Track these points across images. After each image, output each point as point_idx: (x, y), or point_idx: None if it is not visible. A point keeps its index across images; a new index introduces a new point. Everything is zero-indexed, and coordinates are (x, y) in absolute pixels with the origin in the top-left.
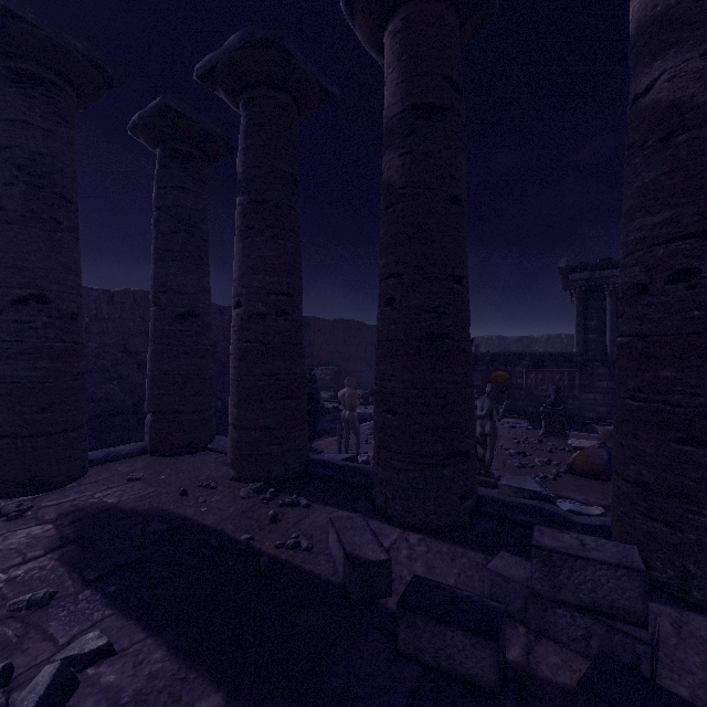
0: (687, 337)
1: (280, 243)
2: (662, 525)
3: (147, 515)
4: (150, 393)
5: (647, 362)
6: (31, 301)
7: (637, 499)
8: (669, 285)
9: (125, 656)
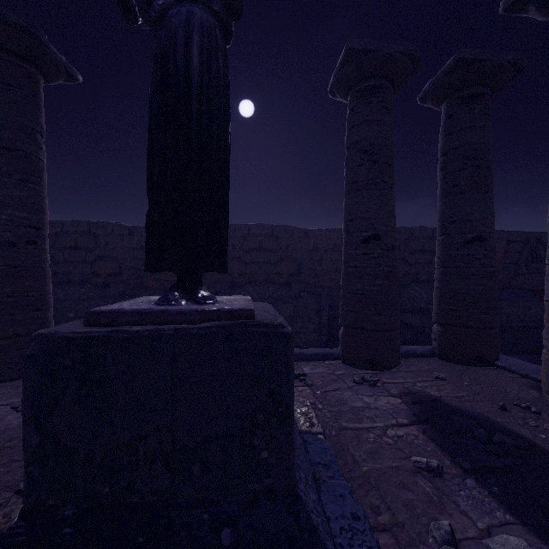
0: None
1: None
2: None
3: (477, 419)
4: (439, 308)
5: None
6: (370, 239)
7: None
8: None
9: None
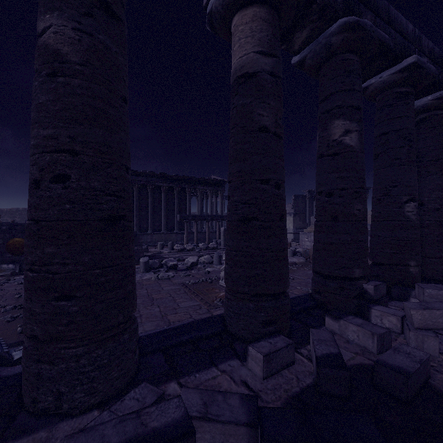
0: (62, 223)
1: None
2: (47, 364)
3: None
4: None
5: (39, 242)
6: None
7: (33, 350)
8: (53, 184)
9: None
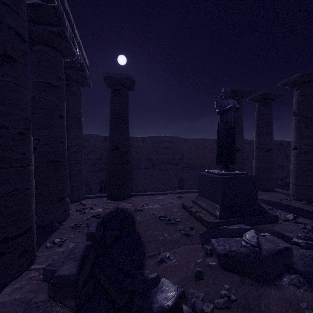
0: None
1: (312, 129)
2: None
3: (275, 202)
4: (256, 173)
5: None
6: (237, 150)
7: None
8: None
9: (301, 219)
